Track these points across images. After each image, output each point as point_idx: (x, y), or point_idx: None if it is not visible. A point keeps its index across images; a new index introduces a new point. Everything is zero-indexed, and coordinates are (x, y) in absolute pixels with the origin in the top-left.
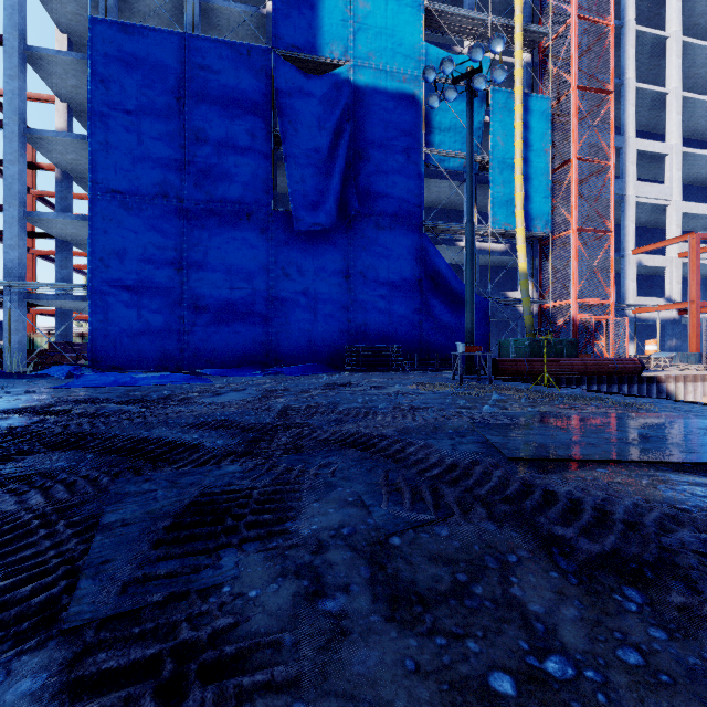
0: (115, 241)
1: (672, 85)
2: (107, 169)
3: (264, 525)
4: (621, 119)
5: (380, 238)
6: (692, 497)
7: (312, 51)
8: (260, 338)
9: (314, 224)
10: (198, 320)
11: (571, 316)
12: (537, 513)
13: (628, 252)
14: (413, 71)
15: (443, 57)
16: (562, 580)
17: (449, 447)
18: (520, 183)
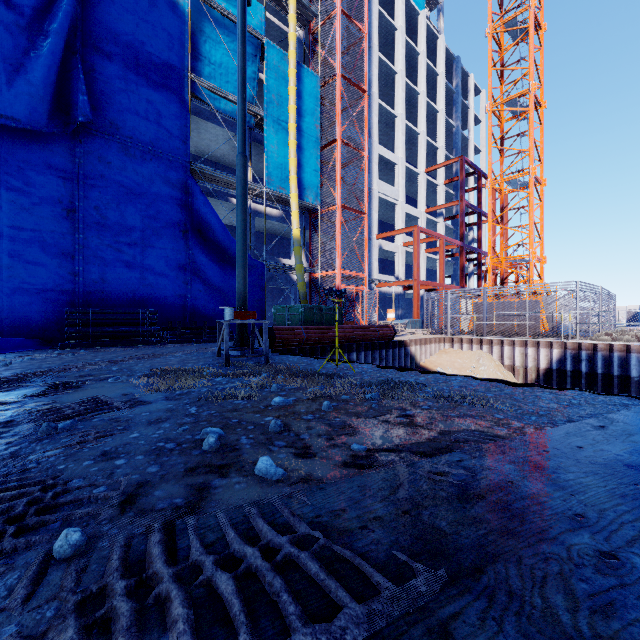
0: None
1: (399, 111)
2: None
3: None
4: (369, 125)
5: (127, 167)
6: None
7: None
8: None
9: (1, 115)
10: None
11: (337, 286)
12: None
13: (373, 236)
14: None
15: None
16: None
17: None
18: (294, 149)
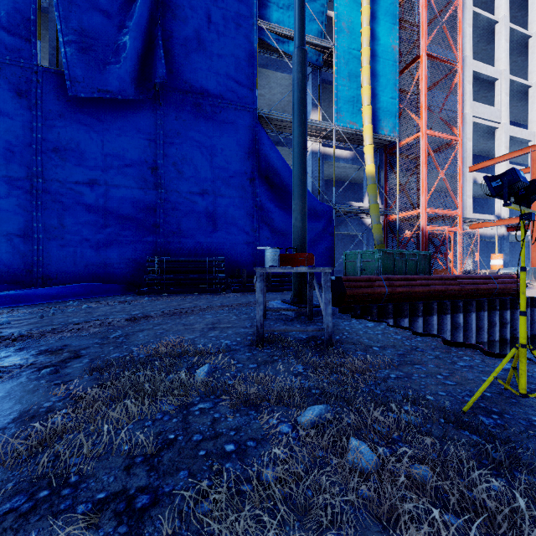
0: None
1: (501, 14)
2: None
3: None
4: None
5: (200, 122)
6: None
7: None
8: (16, 246)
9: (99, 90)
10: None
11: (420, 227)
12: None
13: (465, 169)
14: None
15: None
16: None
17: None
18: (368, 76)
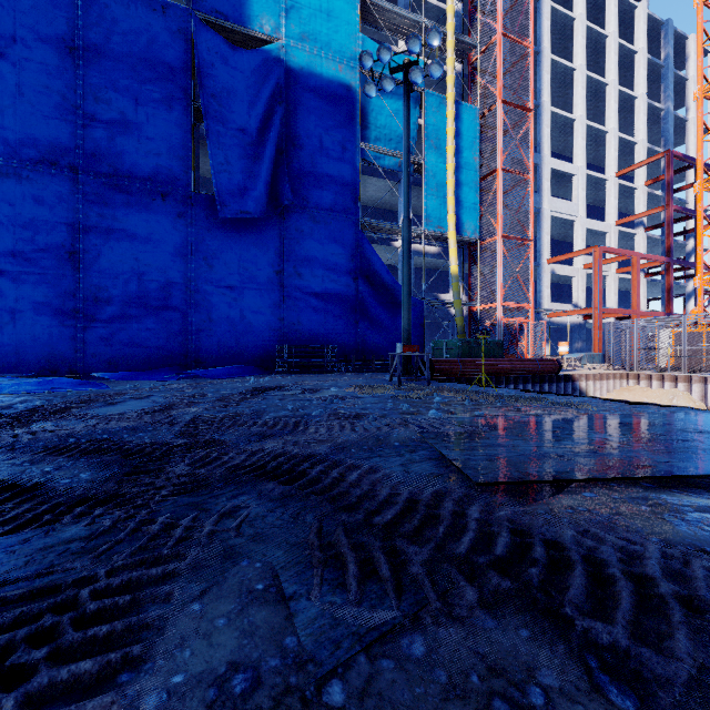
0: None
1: (578, 113)
2: None
3: (70, 688)
4: (538, 138)
5: (314, 232)
6: None
7: (239, 21)
8: (177, 337)
9: (241, 212)
10: (98, 315)
11: (497, 319)
12: (549, 587)
13: (543, 261)
14: (349, 61)
15: (380, 44)
16: None
17: (399, 469)
18: (452, 188)
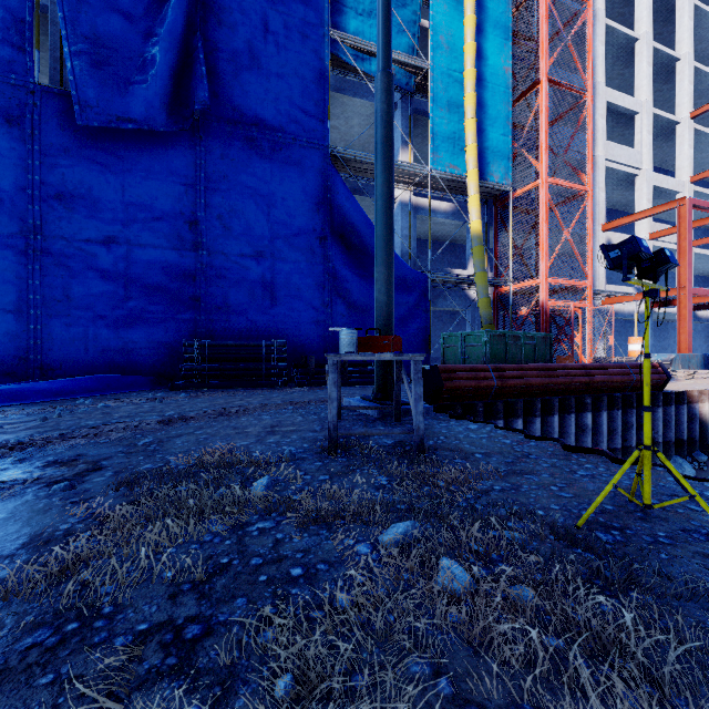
0: None
1: (642, 29)
2: None
3: None
4: None
5: (254, 162)
6: None
7: None
8: (5, 326)
9: (119, 118)
10: None
11: (540, 302)
12: None
13: (597, 227)
14: None
15: None
16: None
17: None
18: (473, 106)
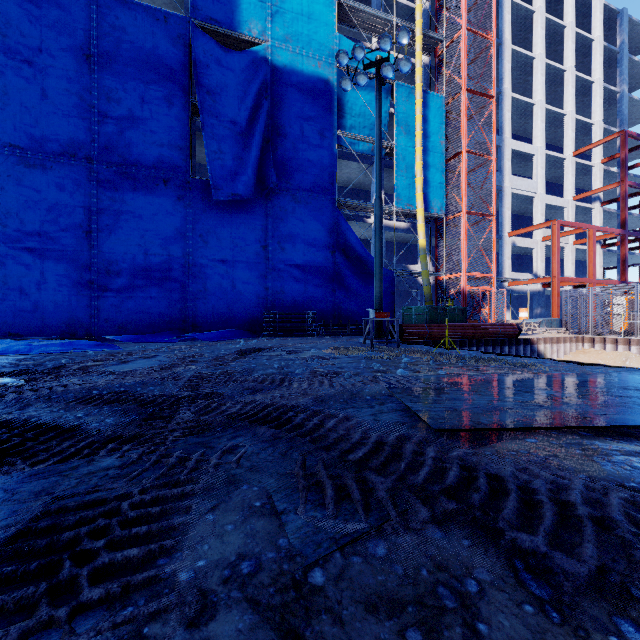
0: (13, 199)
1: (537, 98)
2: (4, 121)
3: (124, 567)
4: (499, 122)
5: (296, 211)
6: (633, 471)
7: (230, 26)
8: (177, 304)
9: (232, 194)
10: (110, 285)
11: (462, 287)
12: (488, 509)
13: (505, 234)
14: (327, 58)
15: (355, 44)
16: (541, 618)
17: (370, 418)
18: (420, 169)
